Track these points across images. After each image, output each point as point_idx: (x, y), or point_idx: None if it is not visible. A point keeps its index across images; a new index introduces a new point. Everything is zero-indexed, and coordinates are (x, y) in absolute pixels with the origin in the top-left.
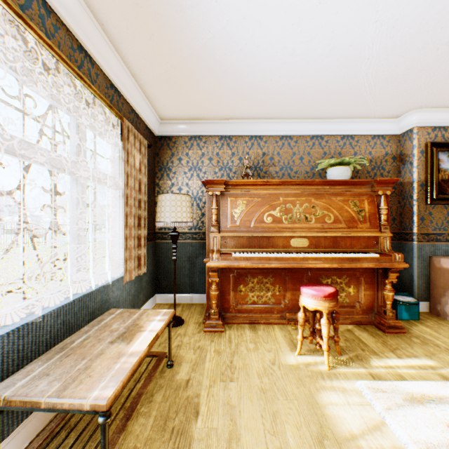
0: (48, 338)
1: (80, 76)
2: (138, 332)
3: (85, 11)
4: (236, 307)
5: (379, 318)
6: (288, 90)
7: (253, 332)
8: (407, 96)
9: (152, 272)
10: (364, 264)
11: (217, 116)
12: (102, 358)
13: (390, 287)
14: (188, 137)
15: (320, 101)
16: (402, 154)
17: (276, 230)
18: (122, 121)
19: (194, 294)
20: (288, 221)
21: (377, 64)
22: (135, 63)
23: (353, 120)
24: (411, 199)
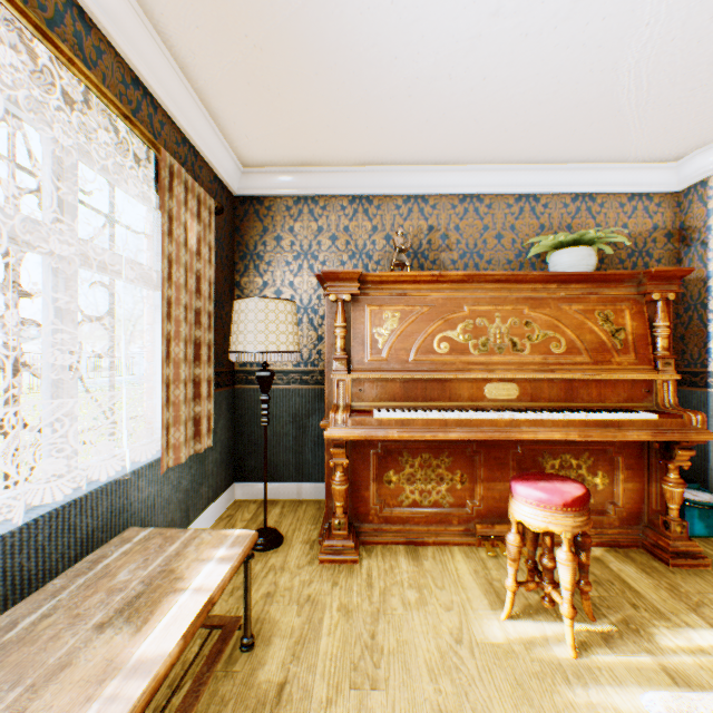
0: None
1: (42, 32)
2: (169, 594)
3: None
4: (380, 513)
5: (655, 536)
6: (481, 99)
7: (414, 564)
8: (707, 113)
9: (227, 444)
10: (630, 433)
11: (345, 157)
12: (60, 681)
13: (677, 478)
14: (293, 199)
15: (540, 124)
16: (684, 228)
17: (457, 367)
18: (157, 154)
19: (304, 483)
20: (480, 350)
21: (663, 38)
22: (181, 37)
23: (594, 165)
24: (704, 310)
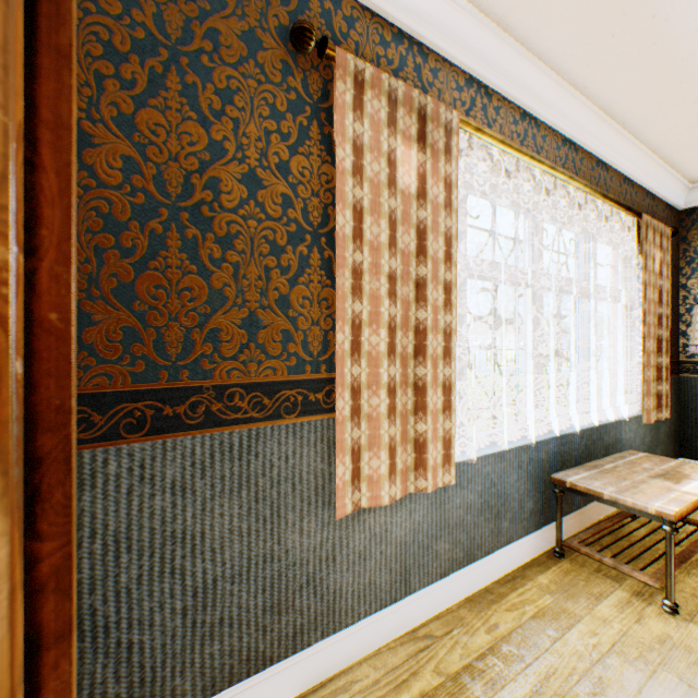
0: (575, 455)
1: (601, 197)
2: (683, 478)
3: (605, 125)
4: None
5: None
6: None
7: None
8: None
9: (672, 422)
10: None
11: None
12: (645, 484)
13: None
14: None
15: None
16: None
17: None
18: (636, 218)
19: None
20: None
21: None
22: (658, 138)
23: None
24: None
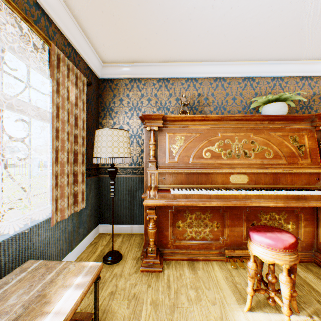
0: None
1: None
2: (36, 317)
3: None
4: (174, 243)
5: None
6: (228, 21)
7: (192, 273)
8: None
9: (95, 205)
10: (312, 202)
11: (155, 57)
12: None
13: None
14: (128, 80)
15: (258, 37)
16: None
17: (215, 166)
18: (49, 46)
19: (134, 224)
20: (227, 157)
21: None
22: None
23: (283, 61)
24: None
